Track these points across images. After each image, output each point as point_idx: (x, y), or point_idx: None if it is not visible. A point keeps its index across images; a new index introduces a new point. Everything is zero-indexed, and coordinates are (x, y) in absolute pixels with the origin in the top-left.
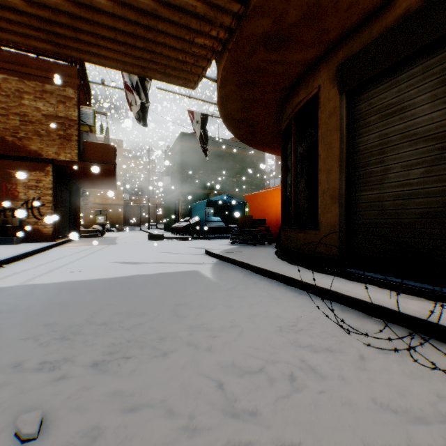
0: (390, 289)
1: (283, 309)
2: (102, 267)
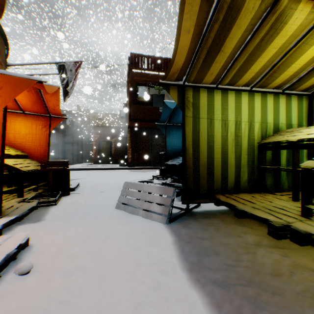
0: None
1: None
2: None
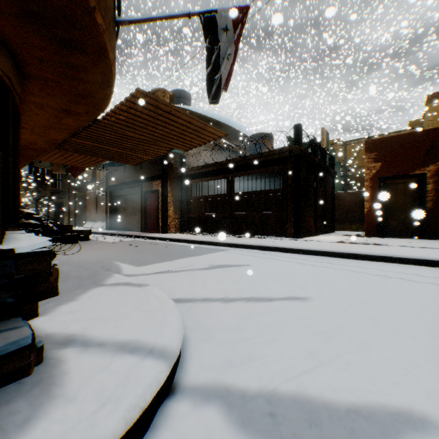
0: None
1: (80, 255)
2: (231, 260)
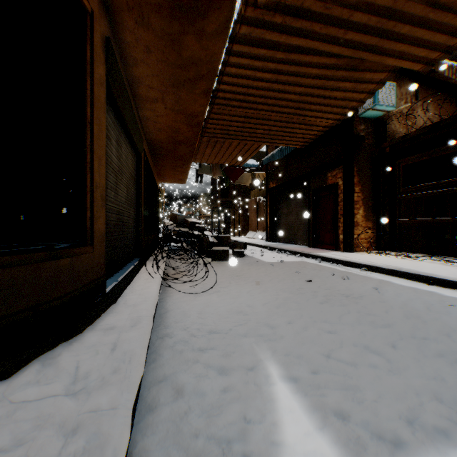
0: (149, 274)
1: (209, 299)
2: None
